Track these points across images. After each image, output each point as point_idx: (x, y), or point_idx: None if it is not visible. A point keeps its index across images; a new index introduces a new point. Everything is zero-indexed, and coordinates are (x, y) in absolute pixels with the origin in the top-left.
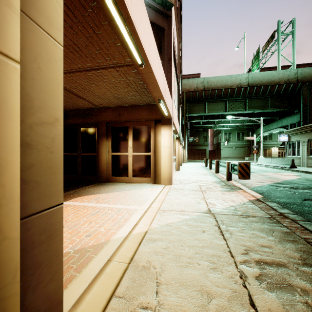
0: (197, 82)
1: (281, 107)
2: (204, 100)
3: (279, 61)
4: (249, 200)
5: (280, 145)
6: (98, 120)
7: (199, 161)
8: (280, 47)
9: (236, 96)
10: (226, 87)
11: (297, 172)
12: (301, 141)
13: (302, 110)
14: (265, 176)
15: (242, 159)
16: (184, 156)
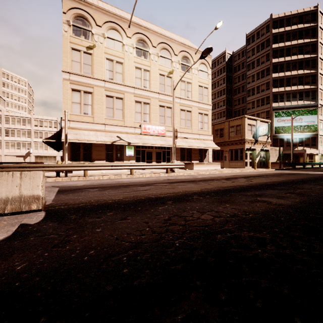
0: None
1: None
2: None
3: None
4: None
5: None
6: (299, 154)
7: None
8: None
9: None
10: None
11: None
12: None
13: None
14: None
15: None
16: None
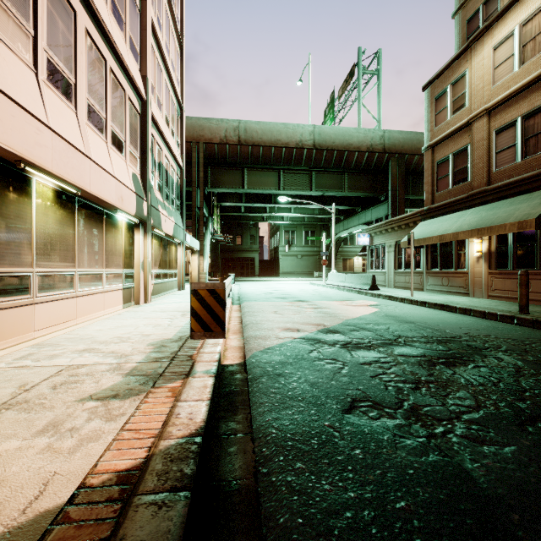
0: (227, 127)
1: (363, 190)
2: (242, 165)
3: (359, 114)
4: (74, 492)
5: (360, 252)
6: None
7: (239, 280)
8: (361, 91)
9: (295, 164)
10: (278, 143)
11: (378, 299)
12: (386, 244)
13: (390, 197)
14: (319, 311)
15: (312, 276)
16: (200, 270)
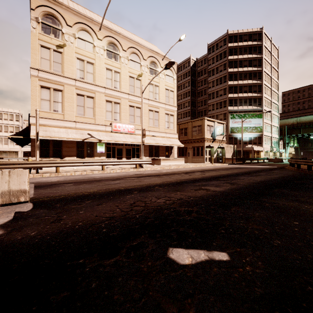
0: (293, 120)
1: None
2: (300, 127)
3: None
4: None
5: None
6: (249, 150)
7: None
8: None
9: None
10: (311, 121)
11: None
12: None
13: None
14: None
15: None
16: (285, 156)
